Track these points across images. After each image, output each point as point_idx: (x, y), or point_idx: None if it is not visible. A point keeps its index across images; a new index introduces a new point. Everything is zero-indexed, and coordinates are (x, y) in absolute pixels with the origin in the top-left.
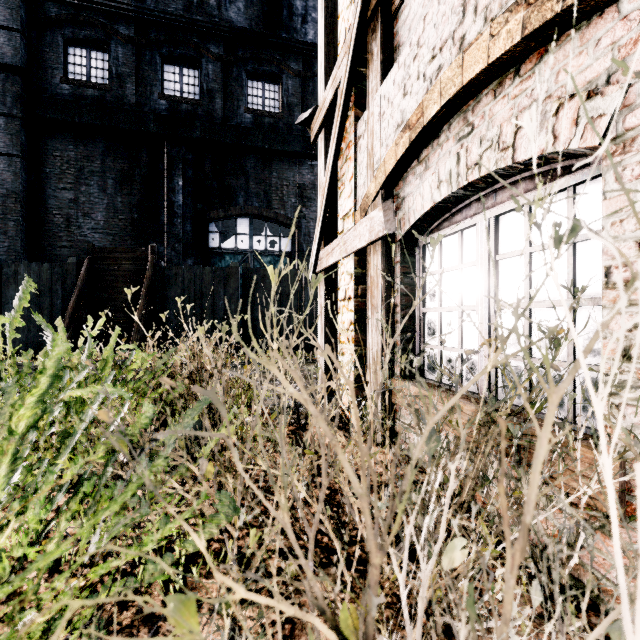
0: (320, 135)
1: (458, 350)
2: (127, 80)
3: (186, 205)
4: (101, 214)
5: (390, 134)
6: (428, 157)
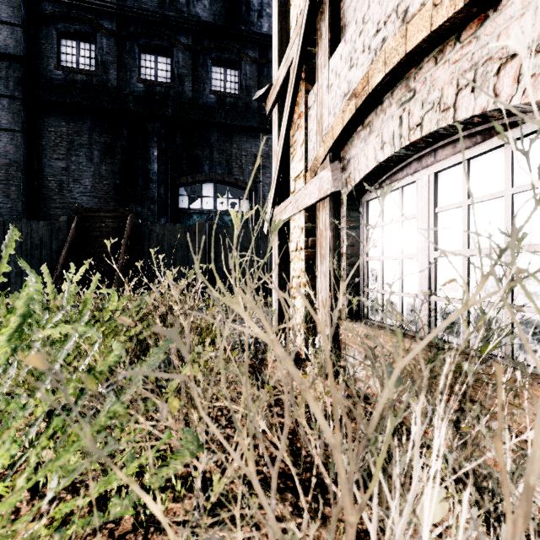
0: (274, 109)
1: (399, 294)
2: (110, 67)
3: (160, 172)
4: (88, 180)
5: (337, 103)
6: (372, 122)
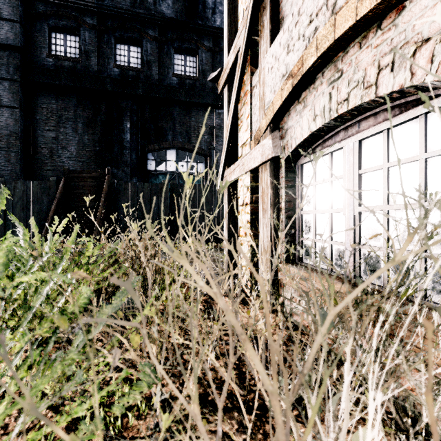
0: (225, 88)
1: (329, 242)
2: (91, 55)
3: (132, 141)
4: (74, 147)
5: (277, 82)
6: (306, 98)
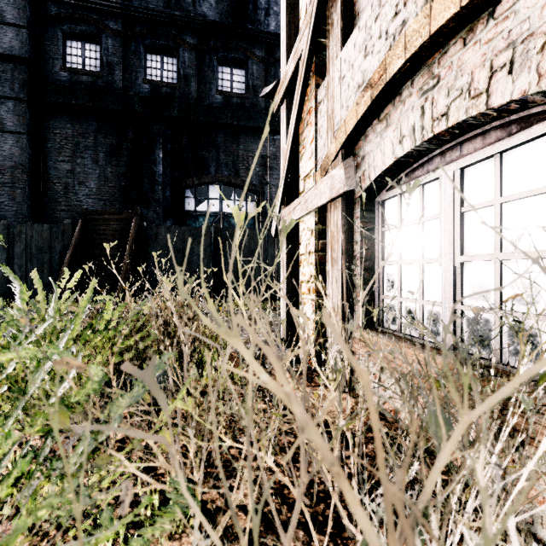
0: (282, 106)
1: (419, 301)
2: (116, 68)
3: (166, 174)
4: (94, 182)
5: (350, 95)
6: (389, 114)
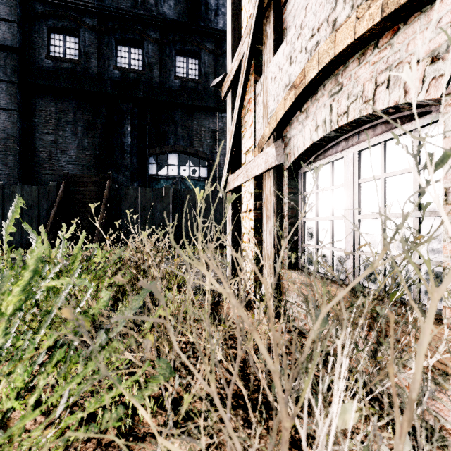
0: (228, 94)
1: (330, 248)
2: (91, 56)
3: (133, 144)
4: (73, 151)
5: (280, 92)
6: (308, 108)
